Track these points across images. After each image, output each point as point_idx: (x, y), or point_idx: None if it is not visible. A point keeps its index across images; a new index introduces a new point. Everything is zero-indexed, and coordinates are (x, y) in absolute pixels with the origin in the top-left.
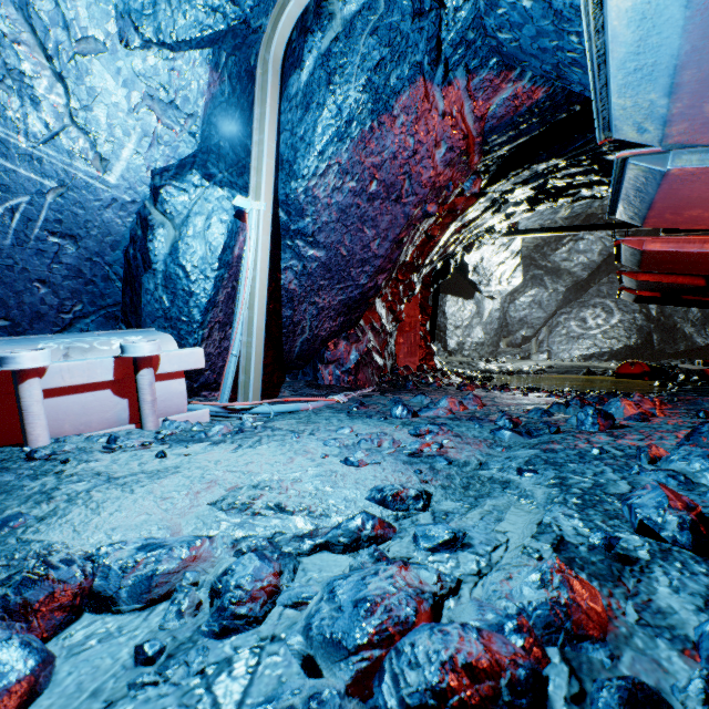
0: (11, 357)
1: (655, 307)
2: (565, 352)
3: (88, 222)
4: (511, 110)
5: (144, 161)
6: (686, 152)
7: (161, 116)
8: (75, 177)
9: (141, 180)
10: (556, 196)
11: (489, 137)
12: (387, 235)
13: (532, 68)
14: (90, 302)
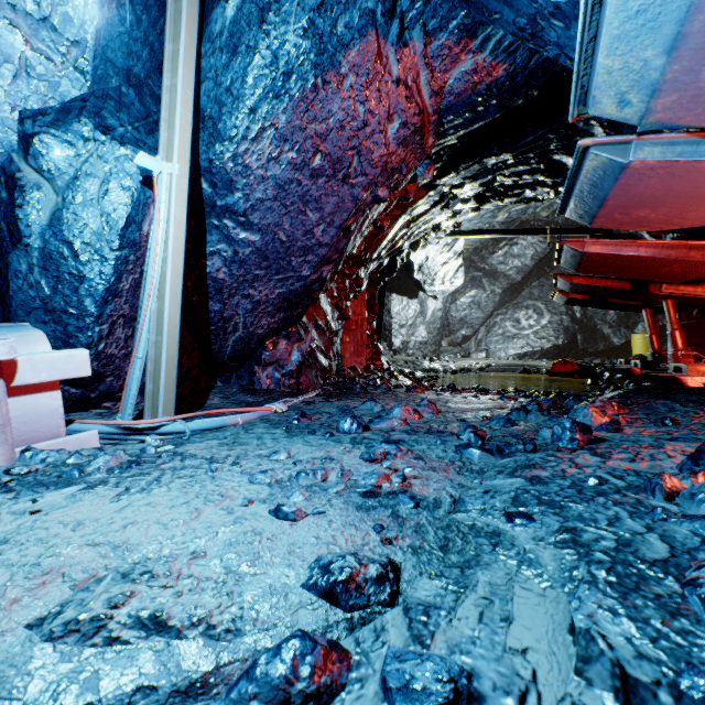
0: None
1: (579, 309)
2: (501, 351)
3: None
4: (469, 86)
5: (7, 96)
6: (648, 143)
7: (30, 37)
8: None
9: (3, 122)
10: (502, 195)
11: (445, 117)
12: (333, 220)
13: (503, 22)
14: None
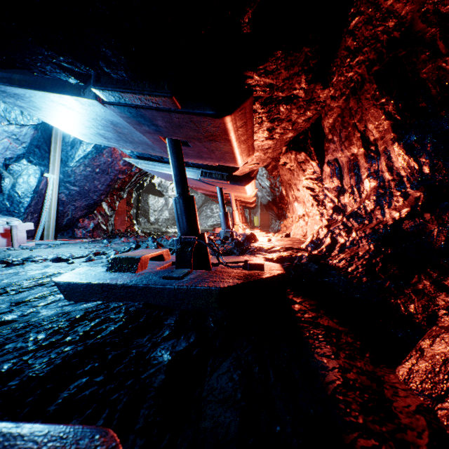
0: None
1: None
2: (205, 223)
3: None
4: None
5: (2, 155)
6: None
7: (12, 142)
8: None
9: None
10: None
11: None
12: (104, 183)
13: None
14: None
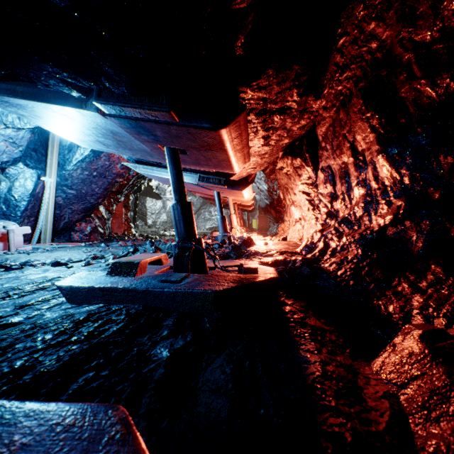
0: None
1: None
2: (203, 226)
3: None
4: None
5: None
6: None
7: (8, 146)
8: None
9: None
10: None
11: None
12: (101, 187)
13: None
14: None
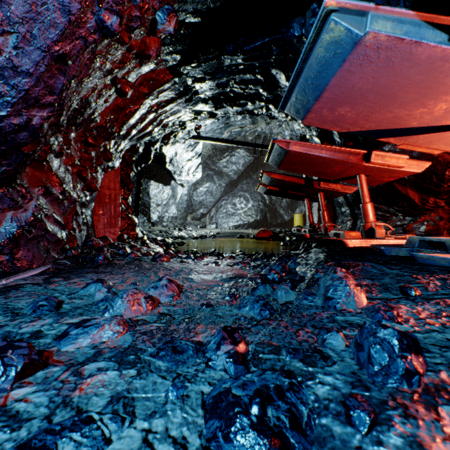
0: None
1: (268, 199)
2: (225, 224)
3: None
4: None
5: None
6: (382, 17)
7: None
8: None
9: None
10: (233, 101)
11: None
12: (31, 33)
13: None
14: None
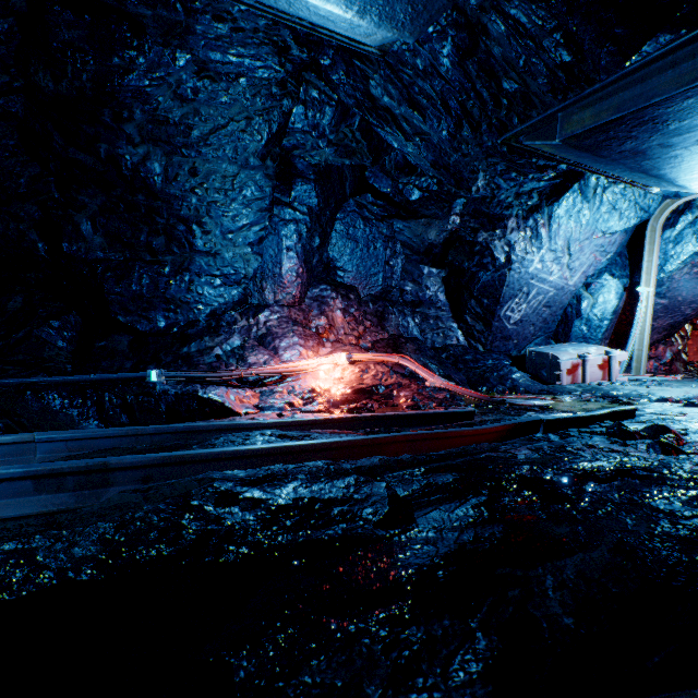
0: (588, 355)
1: None
2: None
3: (556, 300)
4: None
5: (584, 274)
6: None
7: (596, 256)
8: (560, 286)
9: (580, 281)
10: None
11: None
12: None
13: None
14: (543, 331)
